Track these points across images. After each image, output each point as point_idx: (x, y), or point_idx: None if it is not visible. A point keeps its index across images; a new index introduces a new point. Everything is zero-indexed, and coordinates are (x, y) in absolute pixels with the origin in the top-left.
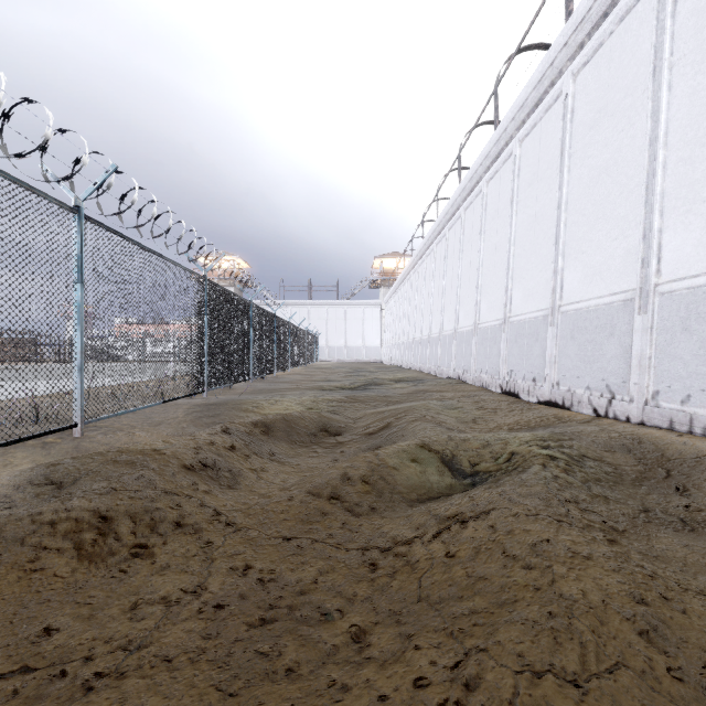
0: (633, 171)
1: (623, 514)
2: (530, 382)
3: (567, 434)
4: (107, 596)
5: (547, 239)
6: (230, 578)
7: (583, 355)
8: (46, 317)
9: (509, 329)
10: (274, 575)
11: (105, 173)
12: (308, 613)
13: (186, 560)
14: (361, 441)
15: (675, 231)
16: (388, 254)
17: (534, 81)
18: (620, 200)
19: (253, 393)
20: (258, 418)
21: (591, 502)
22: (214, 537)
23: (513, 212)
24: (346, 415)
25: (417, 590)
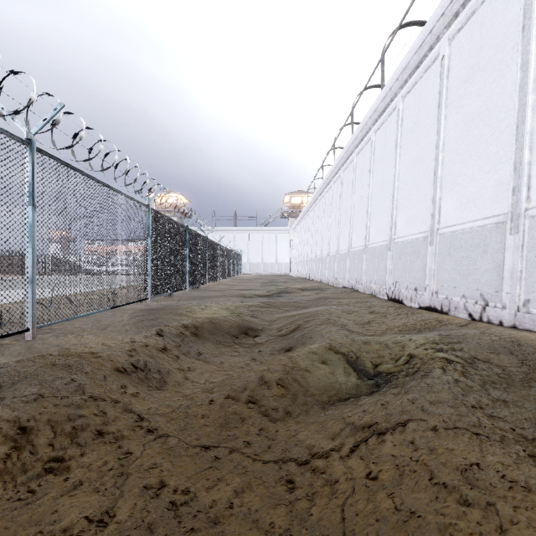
0: (504, 115)
1: (526, 419)
2: (412, 291)
3: (454, 337)
4: (5, 527)
5: (426, 175)
6: (141, 501)
7: (458, 269)
8: None
9: (394, 248)
10: (187, 497)
11: (53, 111)
12: None
13: (101, 476)
14: (275, 342)
15: None
16: (295, 192)
17: (415, 47)
18: (492, 139)
19: (188, 299)
20: (189, 322)
21: (494, 406)
22: (133, 447)
23: (397, 154)
24: (263, 318)
25: (341, 524)
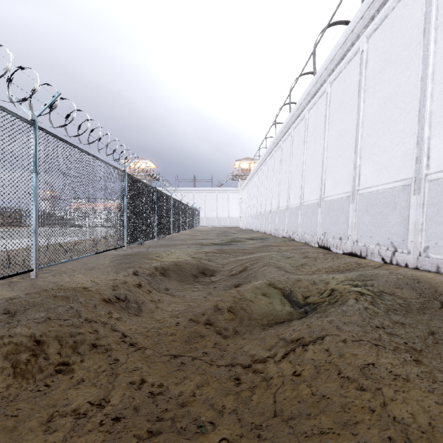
0: (409, 99)
1: (417, 336)
2: (337, 240)
3: (368, 276)
4: (31, 408)
5: (349, 146)
6: (128, 392)
7: (374, 222)
8: (10, 195)
9: (323, 205)
10: (162, 389)
11: (52, 97)
12: (187, 426)
13: (97, 375)
14: (227, 280)
15: (440, 138)
16: (244, 158)
17: (340, 43)
18: (400, 118)
19: (156, 247)
20: (158, 264)
21: (393, 327)
22: (120, 355)
23: (326, 129)
24: (217, 262)
25: (273, 405)
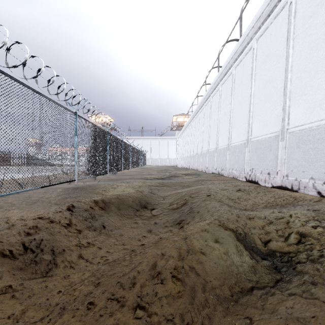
0: None
1: None
2: (265, 175)
3: None
4: None
5: (277, 91)
6: None
7: (307, 158)
8: None
9: (250, 145)
10: None
11: None
12: None
13: None
14: (168, 215)
15: None
16: (180, 114)
17: (268, 0)
18: None
19: (107, 181)
20: (99, 198)
21: None
22: None
23: (253, 79)
24: (159, 194)
25: None
